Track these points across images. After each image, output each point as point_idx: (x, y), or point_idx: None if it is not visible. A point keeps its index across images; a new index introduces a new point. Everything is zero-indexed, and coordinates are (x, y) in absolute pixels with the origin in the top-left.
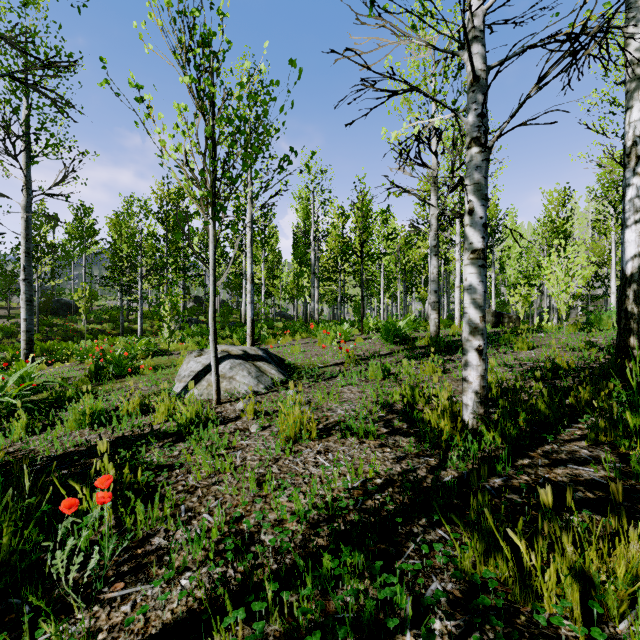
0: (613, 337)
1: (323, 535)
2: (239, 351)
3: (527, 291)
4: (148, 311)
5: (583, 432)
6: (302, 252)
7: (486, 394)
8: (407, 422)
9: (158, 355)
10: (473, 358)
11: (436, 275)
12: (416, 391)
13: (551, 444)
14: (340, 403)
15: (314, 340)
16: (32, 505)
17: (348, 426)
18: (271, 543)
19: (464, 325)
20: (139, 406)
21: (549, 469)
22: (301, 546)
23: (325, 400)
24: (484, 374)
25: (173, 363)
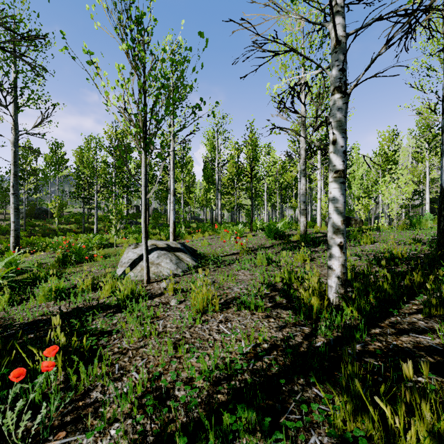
0: (431, 234)
1: (223, 392)
2: (164, 245)
3: (367, 202)
4: (102, 216)
5: (418, 307)
6: (209, 174)
7: (346, 278)
8: (286, 298)
9: (108, 247)
10: (336, 251)
11: (304, 190)
12: (292, 275)
13: (395, 316)
14: (236, 283)
15: (218, 236)
16: (1, 365)
17: (242, 301)
18: (182, 400)
19: (329, 227)
20: (91, 285)
21: (396, 337)
22: (206, 403)
23: (225, 281)
24: (344, 263)
25: (118, 253)
